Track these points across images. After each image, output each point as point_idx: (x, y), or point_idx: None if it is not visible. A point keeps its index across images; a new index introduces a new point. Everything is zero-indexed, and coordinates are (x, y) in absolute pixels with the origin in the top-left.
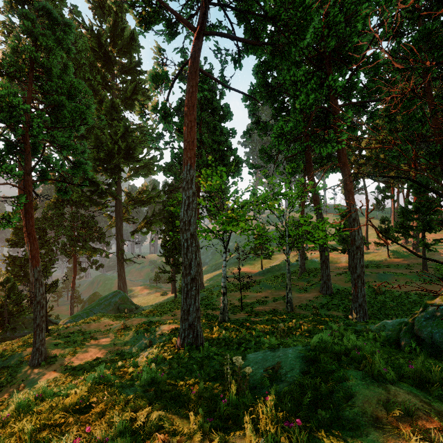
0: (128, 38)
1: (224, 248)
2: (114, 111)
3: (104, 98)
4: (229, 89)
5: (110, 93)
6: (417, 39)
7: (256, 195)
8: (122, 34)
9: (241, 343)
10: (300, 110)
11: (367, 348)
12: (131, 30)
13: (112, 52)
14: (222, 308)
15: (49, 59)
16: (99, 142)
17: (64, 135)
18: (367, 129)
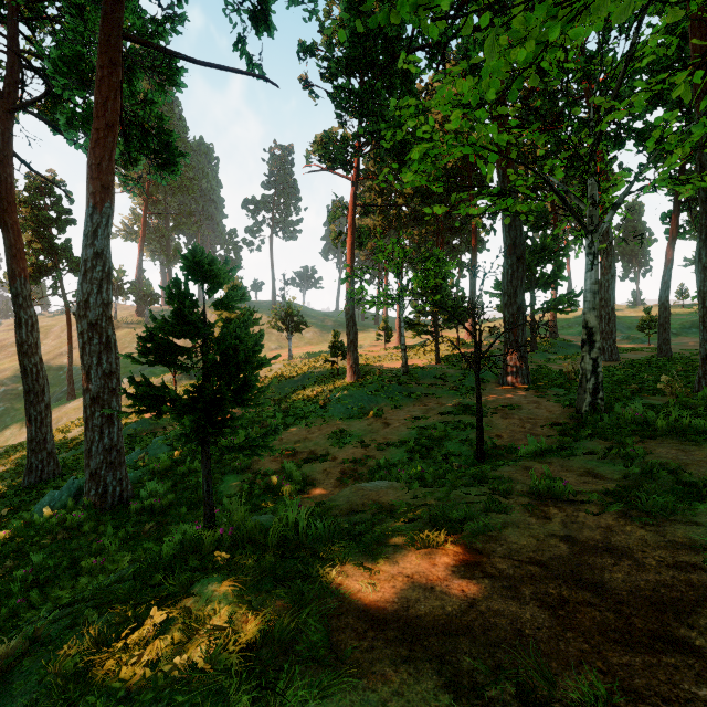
0: None
1: None
2: None
3: None
4: None
5: None
6: None
7: None
8: None
9: None
10: None
11: None
12: None
13: None
14: None
15: None
16: None
17: None
18: None
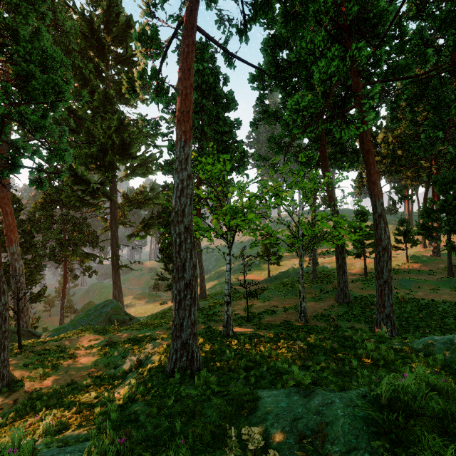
0: (124, 25)
1: (228, 249)
2: (108, 103)
3: (97, 88)
4: (234, 68)
5: (104, 84)
6: (449, 10)
7: (265, 188)
8: (118, 21)
9: (249, 368)
10: (319, 81)
11: (449, 389)
12: (127, 16)
13: (106, 39)
14: (225, 320)
15: (15, 20)
16: (91, 136)
17: (36, 113)
18: (382, 125)
